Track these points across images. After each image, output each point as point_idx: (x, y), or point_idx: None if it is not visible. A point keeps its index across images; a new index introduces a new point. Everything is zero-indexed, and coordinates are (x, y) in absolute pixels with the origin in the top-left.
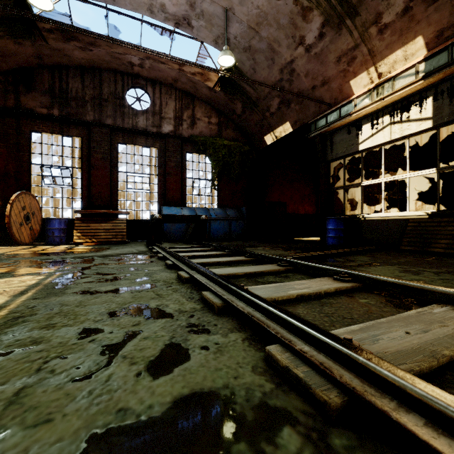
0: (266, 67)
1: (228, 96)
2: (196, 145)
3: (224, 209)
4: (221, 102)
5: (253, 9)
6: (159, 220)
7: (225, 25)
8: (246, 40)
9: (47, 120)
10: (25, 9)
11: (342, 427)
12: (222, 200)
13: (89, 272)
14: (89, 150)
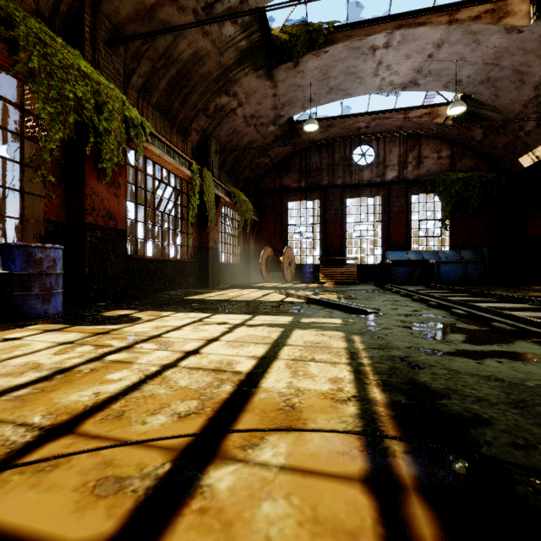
0: (513, 90)
1: (462, 126)
2: (422, 185)
3: (457, 251)
4: (454, 133)
5: (489, 50)
6: (389, 265)
7: (455, 71)
8: (482, 75)
9: (298, 191)
10: (291, 122)
11: (466, 319)
12: (455, 240)
13: (356, 295)
14: (324, 209)
